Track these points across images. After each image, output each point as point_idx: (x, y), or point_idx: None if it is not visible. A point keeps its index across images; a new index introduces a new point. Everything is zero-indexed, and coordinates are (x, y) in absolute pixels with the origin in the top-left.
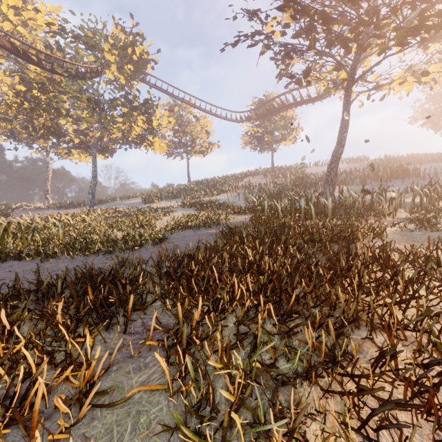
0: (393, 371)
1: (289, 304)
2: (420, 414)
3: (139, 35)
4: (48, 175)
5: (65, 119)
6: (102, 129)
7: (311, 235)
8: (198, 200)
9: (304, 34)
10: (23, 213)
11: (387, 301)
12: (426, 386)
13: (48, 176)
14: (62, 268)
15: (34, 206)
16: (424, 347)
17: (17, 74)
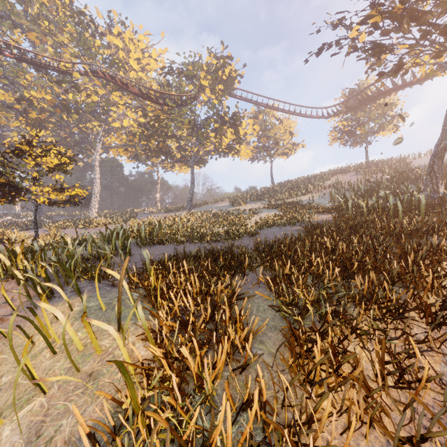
0: (419, 306)
1: (352, 269)
2: (426, 322)
3: (228, 57)
4: (158, 185)
5: (172, 140)
6: (198, 144)
7: (393, 230)
8: (282, 202)
9: (394, 28)
10: (143, 216)
11: (445, 277)
12: (429, 305)
13: (158, 186)
14: (191, 249)
15: (149, 210)
16: (446, 294)
17: (139, 110)
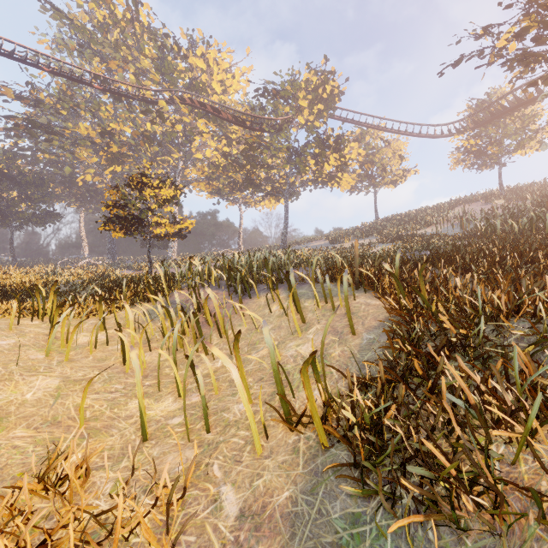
0: None
1: (528, 258)
2: None
3: (331, 73)
4: (241, 223)
5: (264, 170)
6: (293, 174)
7: None
8: (398, 235)
9: None
10: None
11: None
12: None
13: (241, 225)
14: None
15: (232, 252)
16: None
17: (223, 138)
